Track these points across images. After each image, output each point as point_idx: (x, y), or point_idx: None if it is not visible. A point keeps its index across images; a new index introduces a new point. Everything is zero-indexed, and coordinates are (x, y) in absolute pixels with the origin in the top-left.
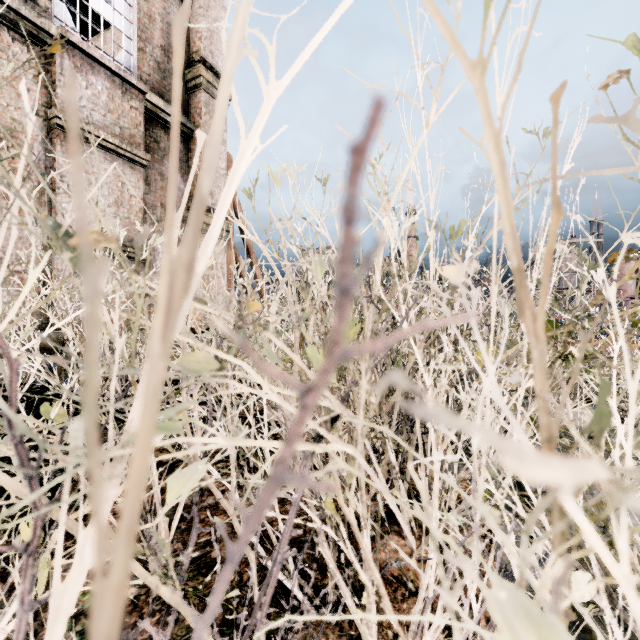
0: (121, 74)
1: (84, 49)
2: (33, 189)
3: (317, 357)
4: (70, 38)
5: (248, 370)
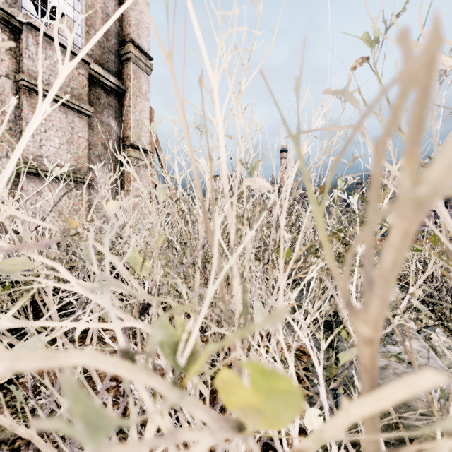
0: (71, 49)
1: (44, 31)
2: (5, 131)
3: (137, 258)
4: (33, 23)
5: (60, 269)
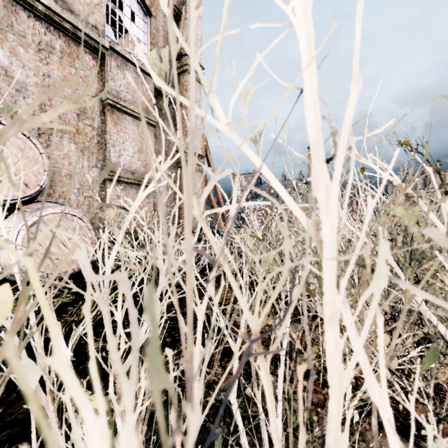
0: (142, 68)
1: (123, 54)
2: (95, 145)
3: None
4: (115, 48)
5: None
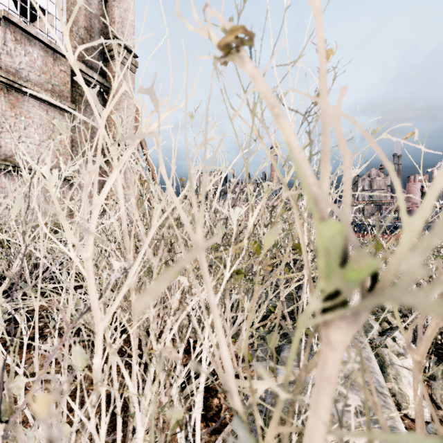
0: (52, 46)
1: (22, 27)
2: None
3: None
4: (11, 19)
5: None
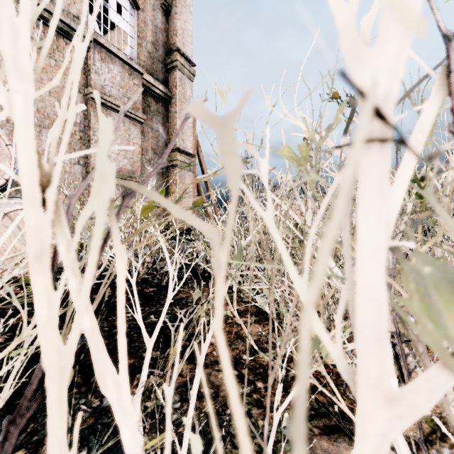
0: (128, 62)
1: (107, 47)
2: (77, 141)
3: None
4: (99, 40)
5: None
